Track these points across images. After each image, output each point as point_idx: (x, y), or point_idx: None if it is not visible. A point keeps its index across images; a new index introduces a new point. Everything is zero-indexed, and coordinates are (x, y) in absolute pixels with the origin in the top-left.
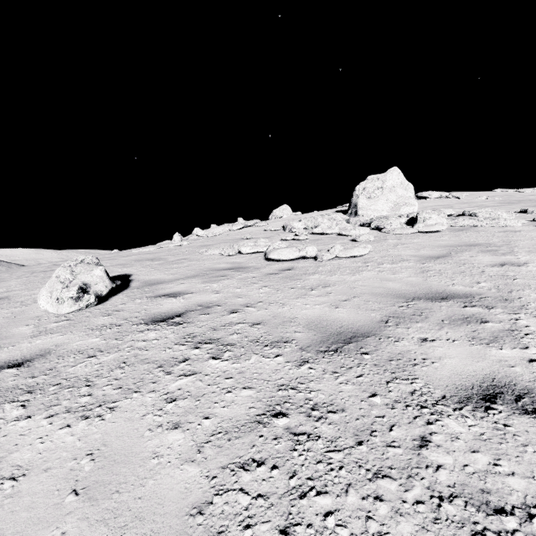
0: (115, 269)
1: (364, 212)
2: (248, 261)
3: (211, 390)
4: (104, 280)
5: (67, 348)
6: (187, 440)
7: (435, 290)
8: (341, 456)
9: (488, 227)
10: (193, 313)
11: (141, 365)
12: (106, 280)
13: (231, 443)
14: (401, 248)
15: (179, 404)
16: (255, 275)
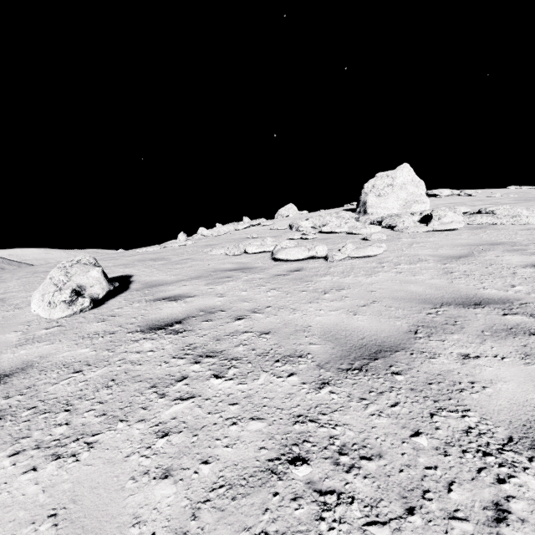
0: (116, 269)
1: (374, 210)
2: (254, 261)
3: (212, 421)
4: (100, 282)
5: (52, 361)
6: (179, 498)
7: (464, 294)
8: (387, 532)
9: (509, 225)
10: (195, 319)
11: (132, 384)
12: (103, 281)
13: (236, 504)
14: (417, 247)
15: (172, 439)
16: (262, 276)
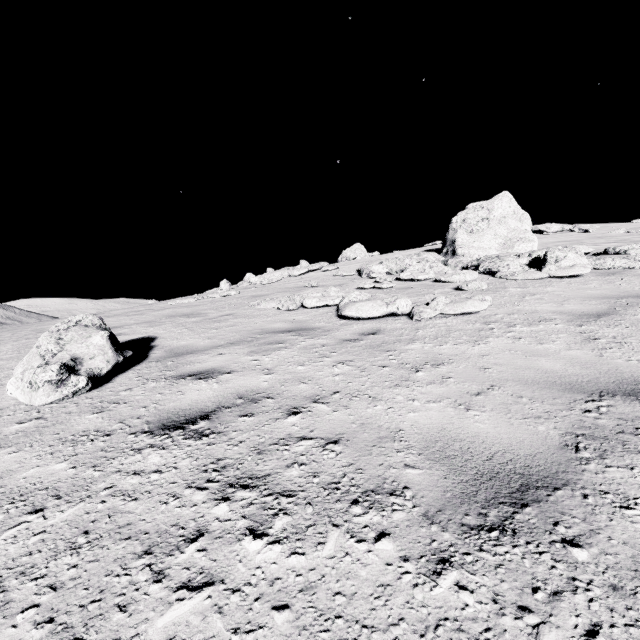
0: (138, 328)
1: (465, 250)
2: (314, 319)
3: None
4: (105, 352)
5: (6, 485)
6: None
7: (629, 376)
8: None
9: None
10: (229, 412)
11: (114, 544)
12: (109, 351)
13: None
14: (532, 300)
15: None
16: (326, 341)
